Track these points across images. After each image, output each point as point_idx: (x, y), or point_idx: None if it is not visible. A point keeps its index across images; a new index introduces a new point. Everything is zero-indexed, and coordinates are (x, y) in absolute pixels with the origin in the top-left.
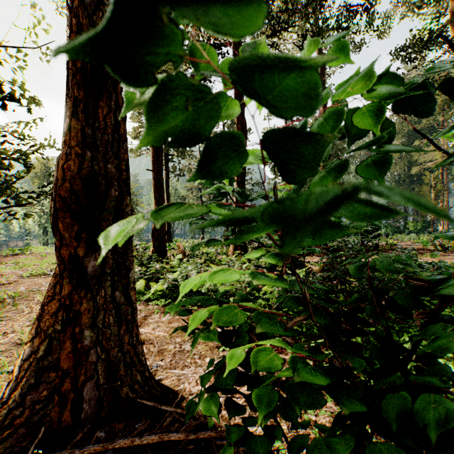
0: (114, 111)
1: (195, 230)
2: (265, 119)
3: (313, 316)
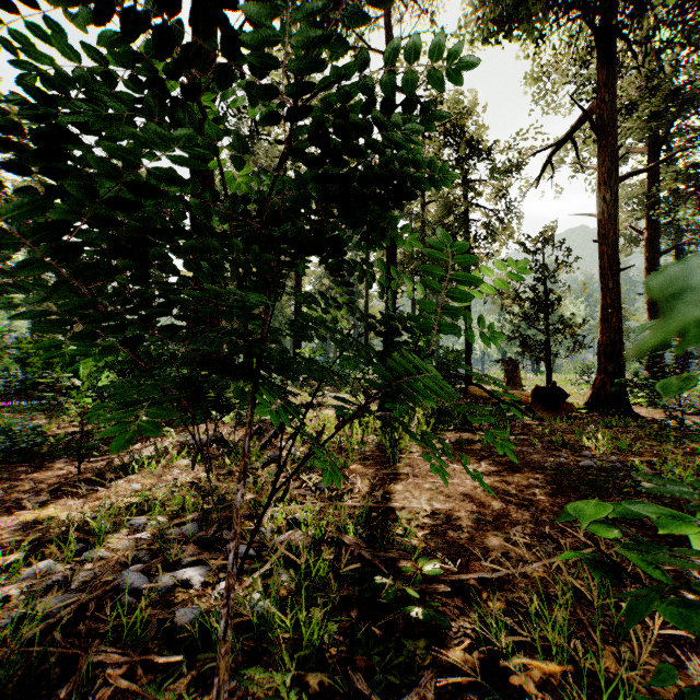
0: (617, 320)
1: None
2: None
3: (660, 374)
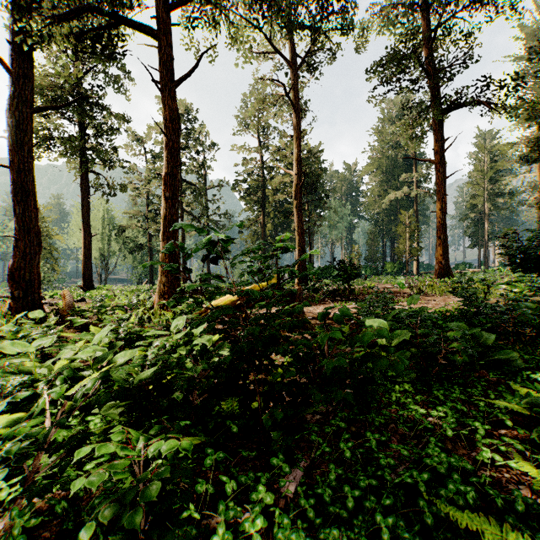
0: None
1: (142, 273)
2: (235, 134)
3: None
